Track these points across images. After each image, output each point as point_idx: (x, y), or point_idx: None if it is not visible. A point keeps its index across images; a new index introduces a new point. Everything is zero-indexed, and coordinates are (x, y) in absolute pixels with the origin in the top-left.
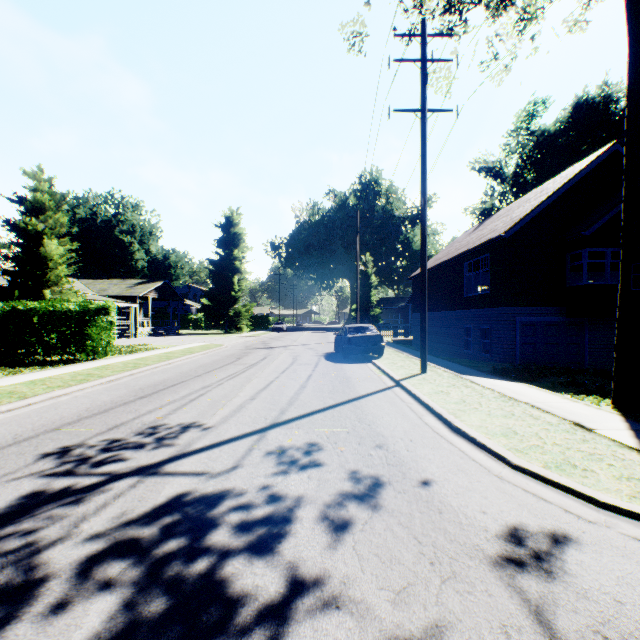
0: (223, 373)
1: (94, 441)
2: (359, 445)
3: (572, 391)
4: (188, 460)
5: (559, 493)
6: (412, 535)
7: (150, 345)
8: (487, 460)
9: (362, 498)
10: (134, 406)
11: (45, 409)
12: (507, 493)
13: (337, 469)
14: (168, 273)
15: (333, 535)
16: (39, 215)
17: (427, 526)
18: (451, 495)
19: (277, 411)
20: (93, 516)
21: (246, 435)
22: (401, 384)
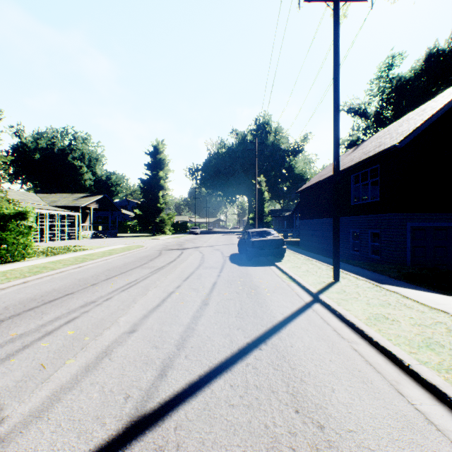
0: (123, 280)
1: None
2: None
3: None
4: None
5: None
6: None
7: (83, 246)
8: None
9: None
10: None
11: None
12: None
13: None
14: (110, 190)
15: None
16: None
17: None
18: None
19: (155, 368)
20: None
21: None
22: (322, 300)
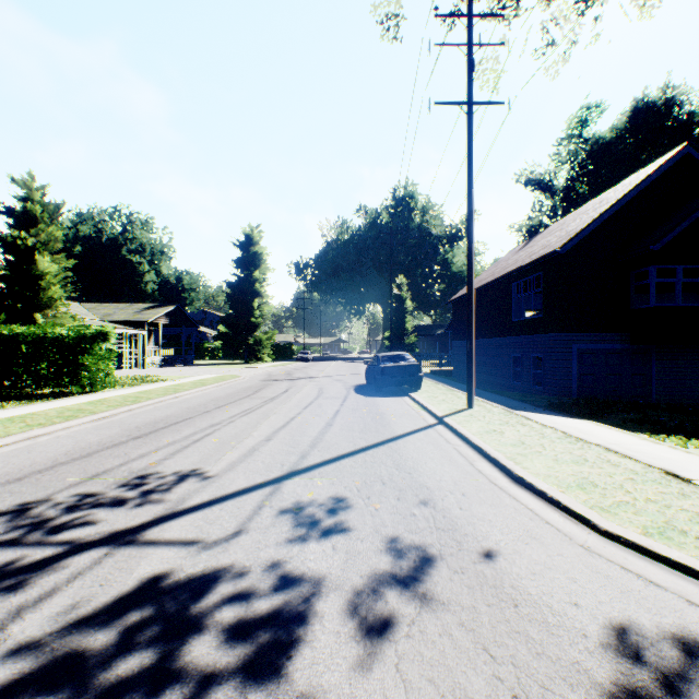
0: (237, 408)
1: (64, 495)
2: (398, 501)
3: (648, 430)
4: (178, 522)
5: (672, 573)
6: (480, 645)
7: (158, 376)
8: (565, 522)
9: (406, 581)
10: (124, 449)
11: (16, 452)
12: (602, 573)
13: (371, 536)
14: (181, 297)
15: (367, 645)
16: (30, 228)
17: (500, 629)
18: (526, 576)
19: (297, 455)
20: (31, 611)
21: (256, 487)
22: (445, 421)
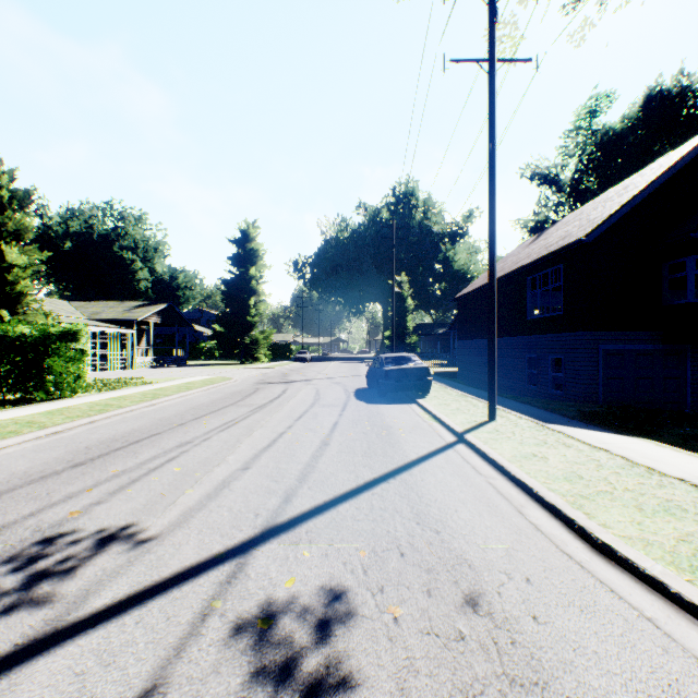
0: (217, 420)
1: None
2: (429, 598)
3: None
4: (48, 663)
5: None
6: None
7: (144, 379)
8: None
9: None
10: (51, 484)
11: None
12: None
13: None
14: (176, 295)
15: None
16: None
17: None
18: None
19: (279, 496)
20: None
21: (209, 564)
22: (467, 440)
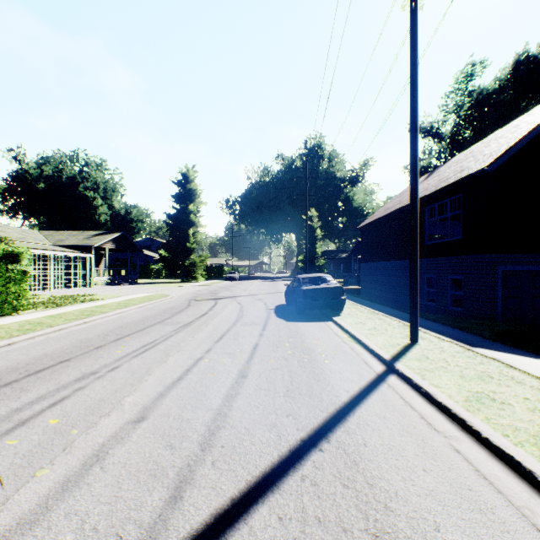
0: (138, 341)
1: None
2: None
3: None
4: None
5: None
6: None
7: (95, 295)
8: None
9: None
10: None
11: None
12: None
13: None
14: (131, 227)
15: None
16: None
17: None
18: None
19: (166, 485)
20: None
21: None
22: (399, 371)
